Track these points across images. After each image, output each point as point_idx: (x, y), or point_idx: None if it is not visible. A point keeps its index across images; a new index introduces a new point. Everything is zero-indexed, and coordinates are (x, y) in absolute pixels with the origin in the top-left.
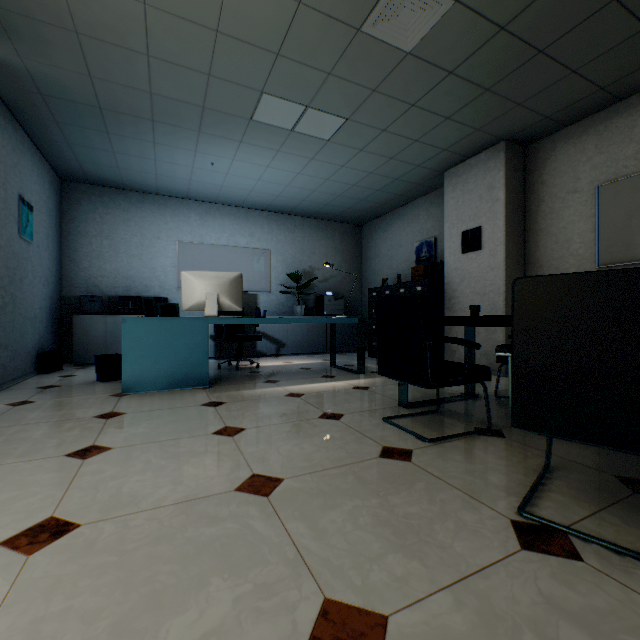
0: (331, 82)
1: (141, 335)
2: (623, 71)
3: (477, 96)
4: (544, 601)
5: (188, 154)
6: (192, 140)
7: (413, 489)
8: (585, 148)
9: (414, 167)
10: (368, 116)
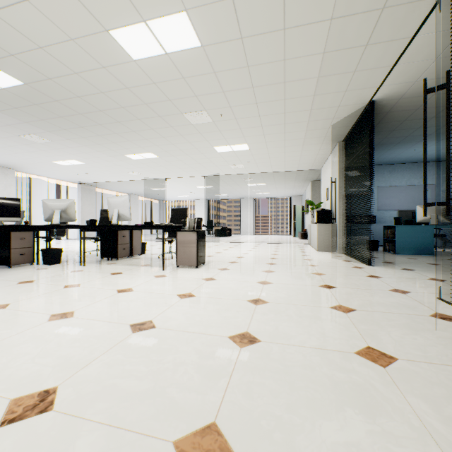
0: None
1: (403, 232)
2: None
3: None
4: None
5: (403, 149)
6: (411, 144)
7: None
8: None
9: None
10: None
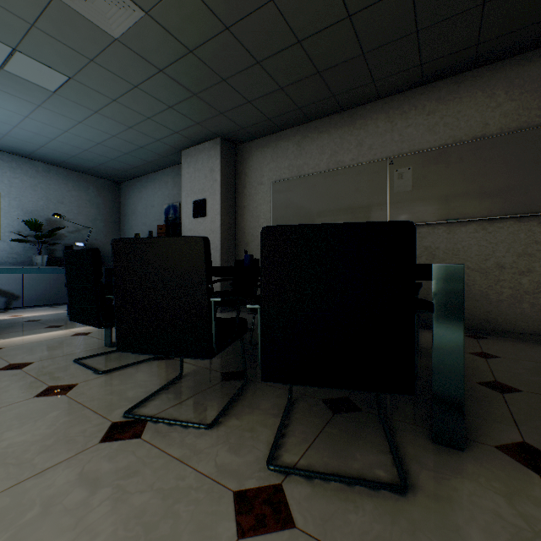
0: (38, 34)
1: None
2: (278, 112)
3: (189, 97)
4: (78, 478)
5: None
6: None
7: (42, 419)
8: (267, 156)
9: (155, 140)
10: (94, 82)
